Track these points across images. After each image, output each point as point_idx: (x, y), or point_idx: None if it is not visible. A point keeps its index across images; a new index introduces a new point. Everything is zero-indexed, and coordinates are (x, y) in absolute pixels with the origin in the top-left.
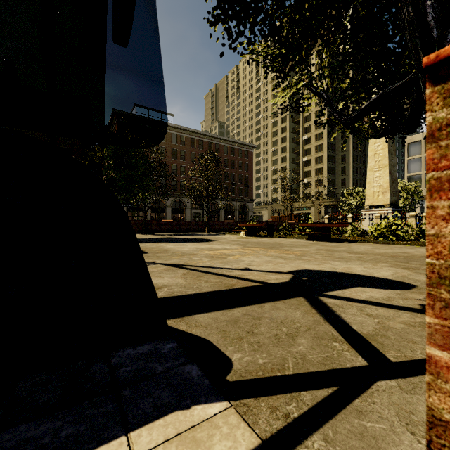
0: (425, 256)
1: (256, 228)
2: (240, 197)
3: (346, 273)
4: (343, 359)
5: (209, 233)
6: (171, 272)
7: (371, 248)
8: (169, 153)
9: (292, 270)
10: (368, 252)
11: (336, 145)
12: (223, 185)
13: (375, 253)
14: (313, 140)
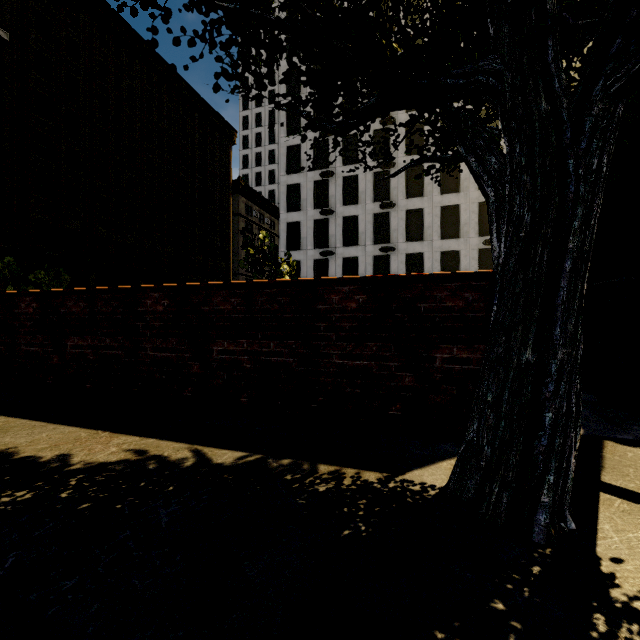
0: None
1: None
2: None
3: None
4: (617, 477)
5: None
6: None
7: None
8: None
9: None
10: None
11: None
12: None
13: None
14: None
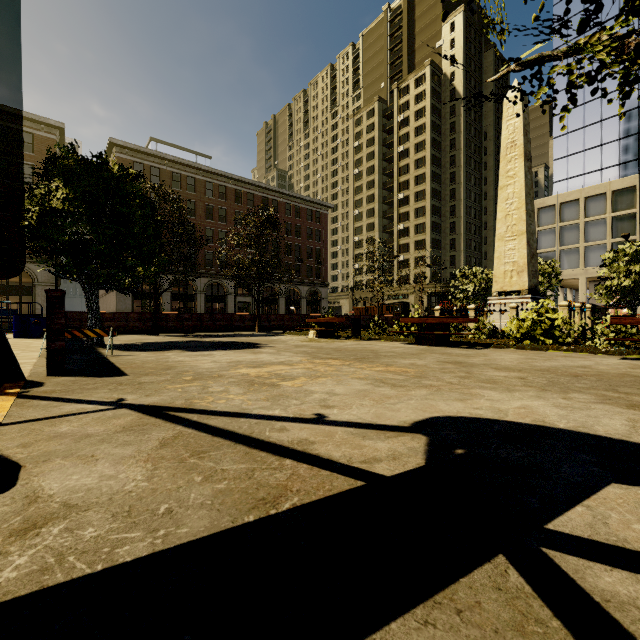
0: (625, 374)
1: (334, 324)
2: (308, 280)
3: (537, 425)
4: None
5: (261, 333)
6: (135, 436)
7: (523, 358)
8: (202, 211)
9: (419, 419)
10: (524, 366)
11: (443, 209)
12: (284, 262)
13: (538, 369)
14: (412, 201)
